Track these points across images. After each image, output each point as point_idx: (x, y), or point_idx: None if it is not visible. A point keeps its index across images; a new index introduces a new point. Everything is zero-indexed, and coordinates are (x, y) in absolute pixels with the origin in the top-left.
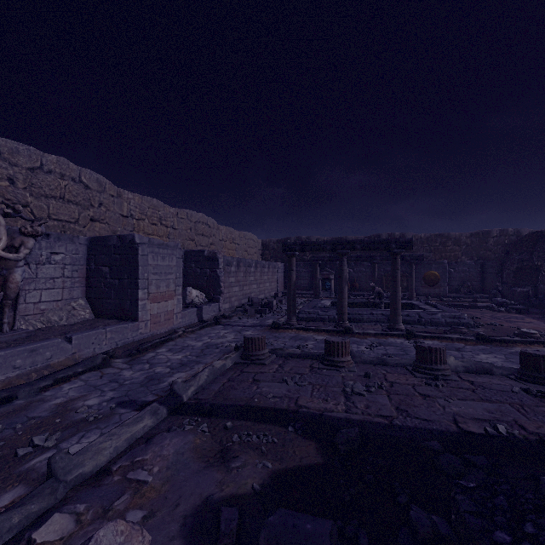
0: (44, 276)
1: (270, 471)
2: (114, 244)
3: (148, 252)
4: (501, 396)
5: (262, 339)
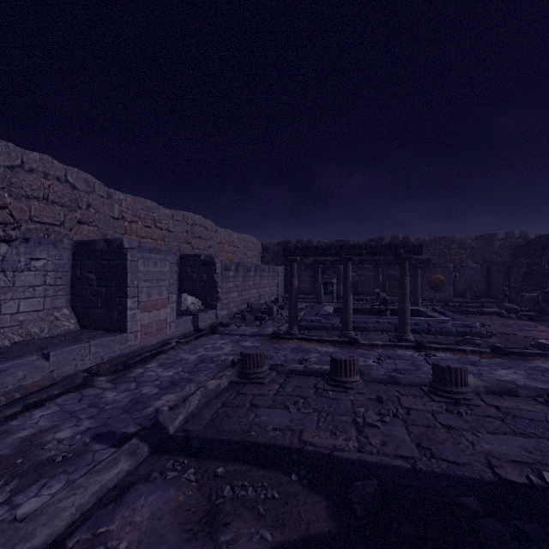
0: (23, 284)
1: (269, 546)
2: (101, 249)
3: (138, 257)
4: (536, 428)
5: (261, 355)
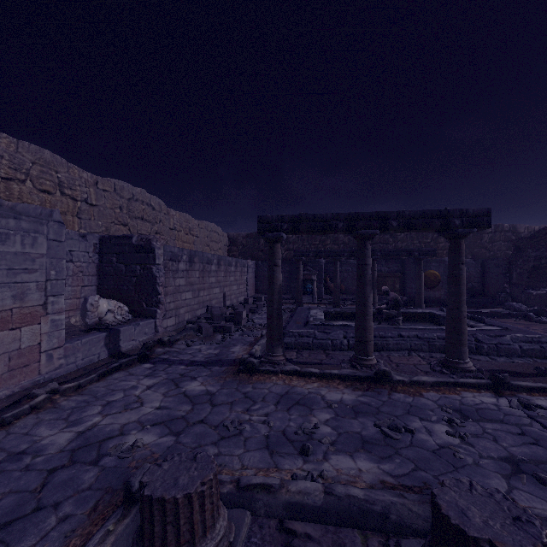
0: None
1: None
2: None
3: None
4: None
5: (204, 494)
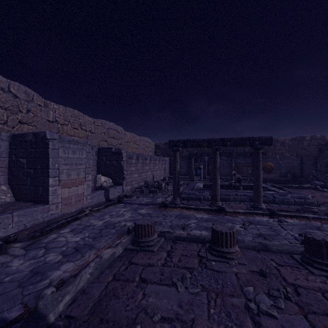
0: None
1: None
2: (30, 140)
3: (59, 146)
4: None
5: (151, 225)
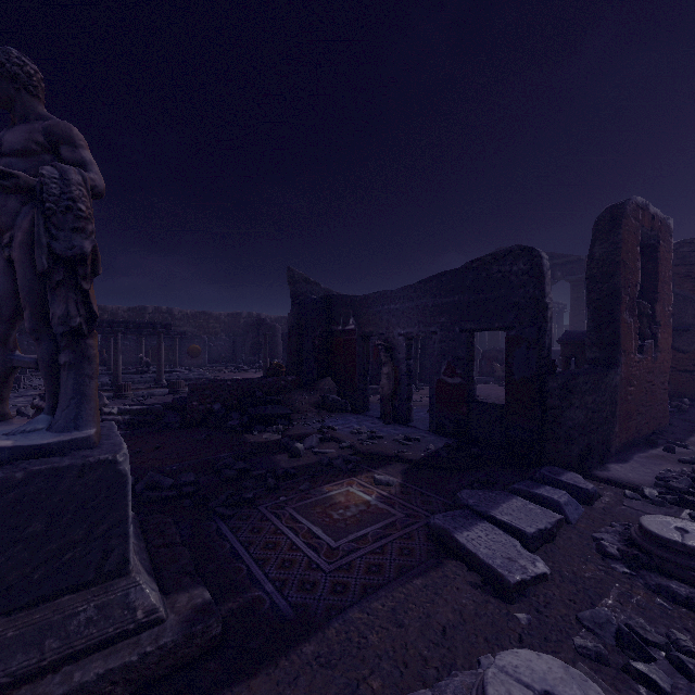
0: None
1: None
2: None
3: None
4: None
5: None
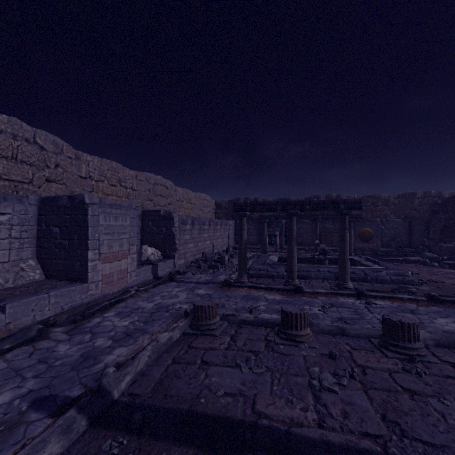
0: None
1: None
2: (64, 205)
3: (99, 212)
4: None
5: (213, 306)
